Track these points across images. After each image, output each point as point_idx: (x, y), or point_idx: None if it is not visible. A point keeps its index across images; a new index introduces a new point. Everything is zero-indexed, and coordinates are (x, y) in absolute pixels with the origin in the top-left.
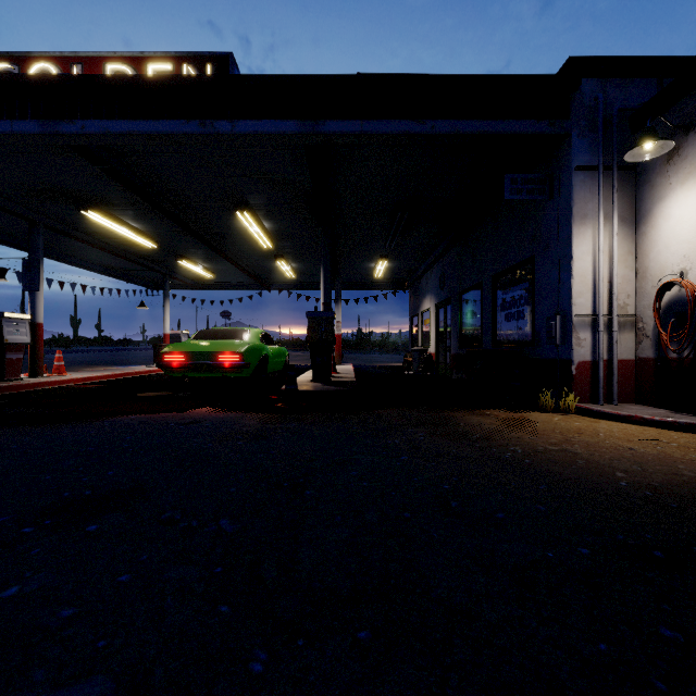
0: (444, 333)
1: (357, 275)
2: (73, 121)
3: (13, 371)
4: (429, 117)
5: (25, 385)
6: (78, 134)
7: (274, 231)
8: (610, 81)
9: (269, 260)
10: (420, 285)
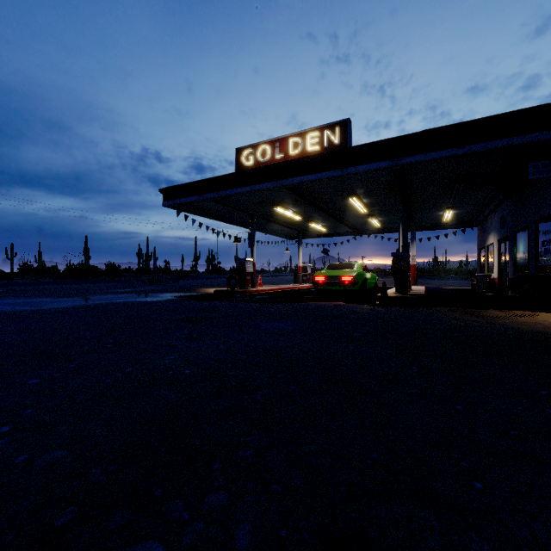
0: (504, 262)
1: (428, 220)
2: (288, 179)
3: (248, 284)
4: (467, 144)
5: (253, 291)
6: (290, 184)
7: (369, 203)
8: None
9: (363, 218)
10: (486, 224)
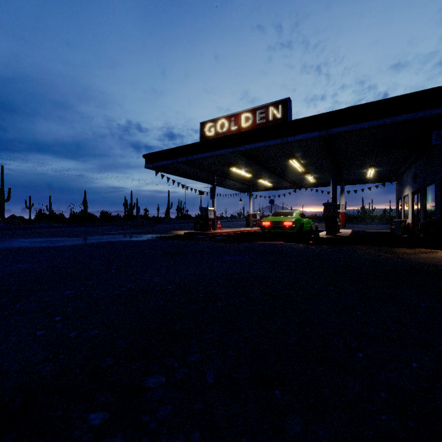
0: (416, 210)
1: (355, 176)
2: (241, 146)
3: (209, 228)
4: (382, 117)
5: (214, 233)
6: (242, 150)
7: (305, 163)
8: None
9: (301, 175)
10: (402, 179)
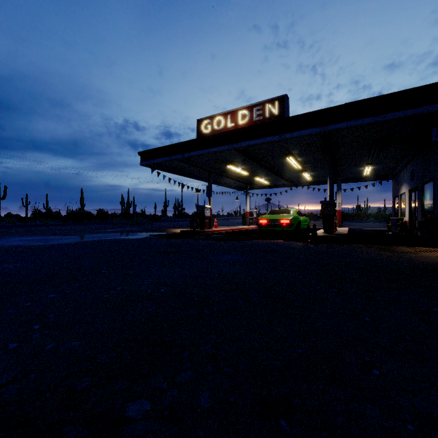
0: (414, 208)
1: (351, 174)
2: (238, 143)
3: (206, 226)
4: (381, 113)
5: (210, 231)
6: (239, 147)
7: (302, 161)
8: None
9: (298, 173)
10: (399, 177)
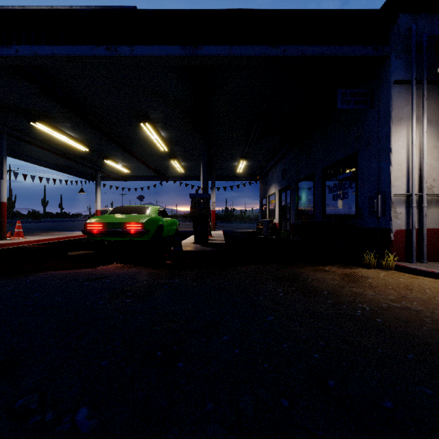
0: (285, 209)
1: (225, 171)
2: (9, 46)
3: None
4: (281, 43)
5: None
6: (13, 56)
7: (168, 138)
8: (420, 15)
9: (166, 160)
10: (267, 177)
